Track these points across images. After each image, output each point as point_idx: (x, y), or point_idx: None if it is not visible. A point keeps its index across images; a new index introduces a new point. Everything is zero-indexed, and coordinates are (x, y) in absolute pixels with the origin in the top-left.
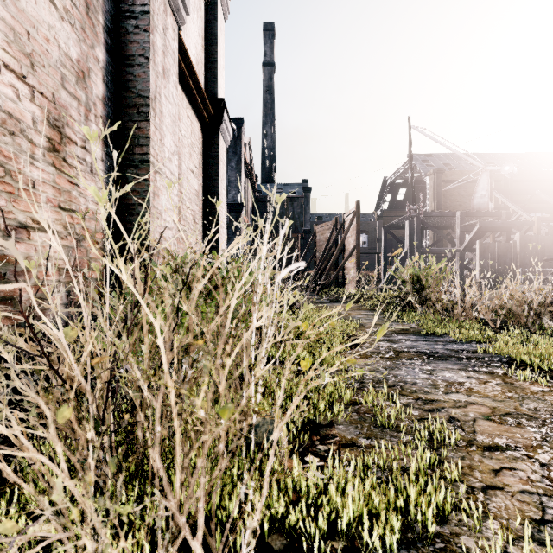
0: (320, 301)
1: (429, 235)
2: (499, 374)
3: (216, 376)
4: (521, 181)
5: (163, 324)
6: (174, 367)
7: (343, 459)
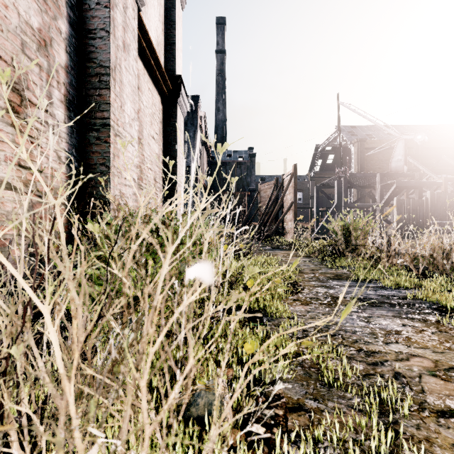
0: (263, 248)
1: (354, 193)
2: (432, 322)
3: (140, 362)
4: (430, 148)
5: (77, 297)
6: (74, 364)
7: (292, 437)
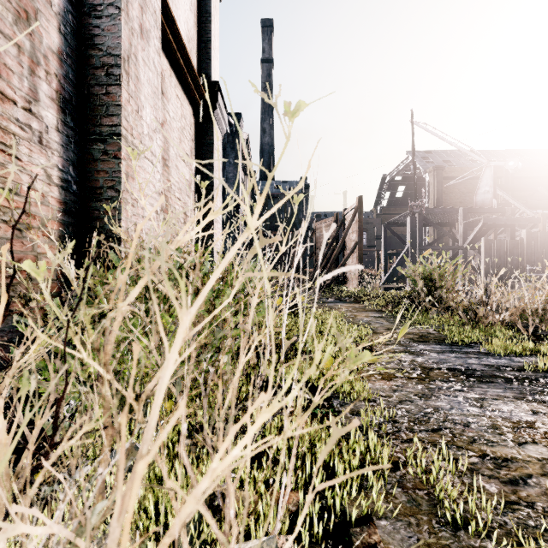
0: (321, 300)
1: (429, 232)
2: None
3: None
4: (522, 177)
5: None
6: None
7: None
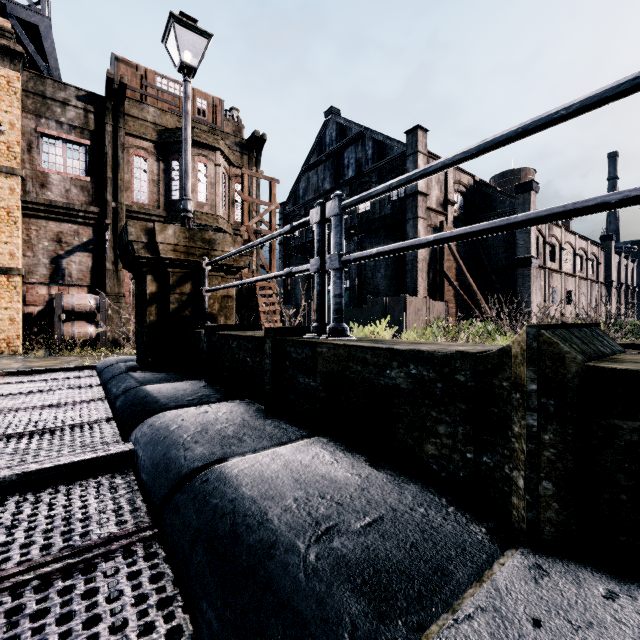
0: None
1: None
2: None
3: None
4: None
5: None
6: None
7: None
